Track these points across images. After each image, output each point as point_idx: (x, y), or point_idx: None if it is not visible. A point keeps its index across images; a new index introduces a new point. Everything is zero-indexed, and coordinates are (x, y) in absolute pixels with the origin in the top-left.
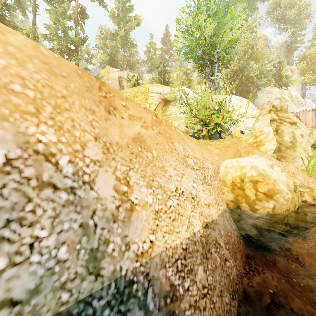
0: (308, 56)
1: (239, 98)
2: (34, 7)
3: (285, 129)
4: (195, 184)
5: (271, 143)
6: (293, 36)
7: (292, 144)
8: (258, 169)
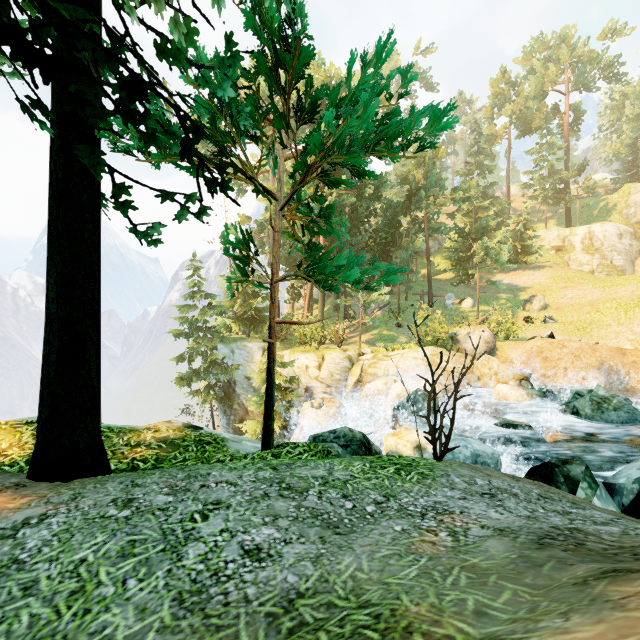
0: None
1: None
2: (508, 152)
3: None
4: None
5: None
6: None
7: None
8: None
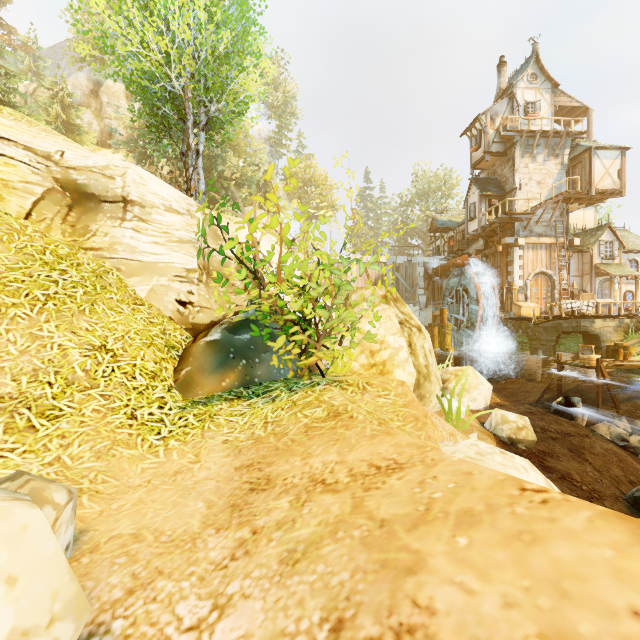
0: (295, 174)
1: (268, 236)
2: None
3: (417, 341)
4: None
5: (406, 371)
6: (278, 134)
7: (427, 370)
8: None
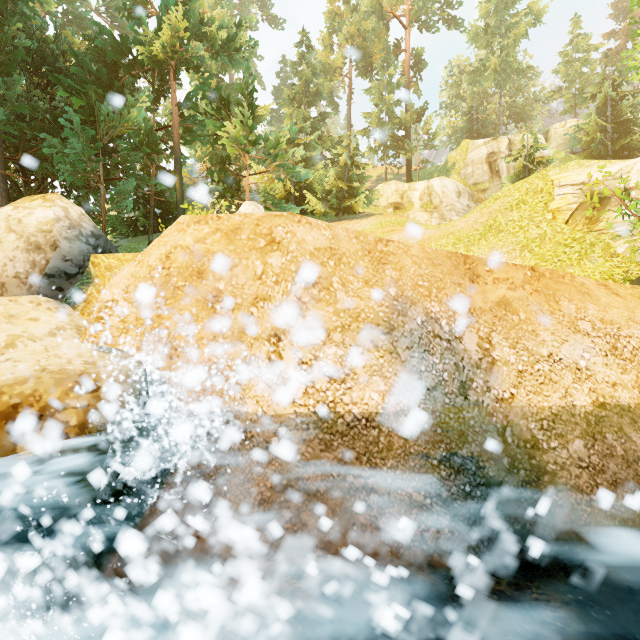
0: None
1: None
2: (349, 95)
3: None
4: (587, 355)
5: None
6: None
7: None
8: None
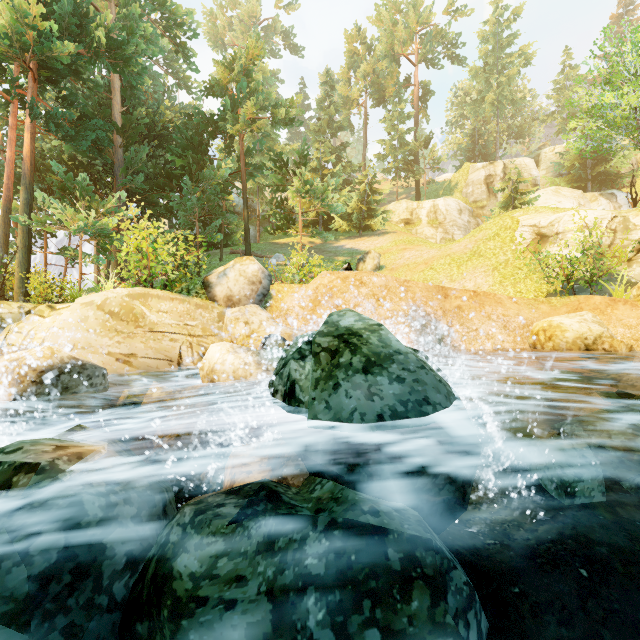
0: None
1: None
2: (365, 122)
3: None
4: (492, 329)
5: None
6: None
7: None
8: (552, 322)
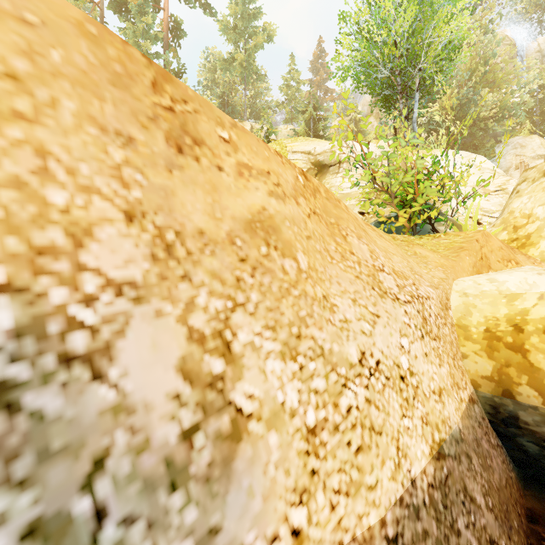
0: None
1: (467, 155)
2: None
3: None
4: (405, 341)
5: None
6: None
7: None
8: None
